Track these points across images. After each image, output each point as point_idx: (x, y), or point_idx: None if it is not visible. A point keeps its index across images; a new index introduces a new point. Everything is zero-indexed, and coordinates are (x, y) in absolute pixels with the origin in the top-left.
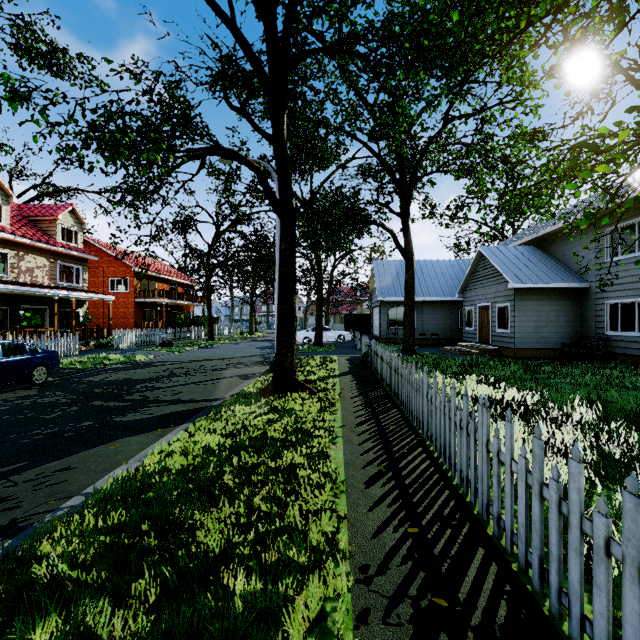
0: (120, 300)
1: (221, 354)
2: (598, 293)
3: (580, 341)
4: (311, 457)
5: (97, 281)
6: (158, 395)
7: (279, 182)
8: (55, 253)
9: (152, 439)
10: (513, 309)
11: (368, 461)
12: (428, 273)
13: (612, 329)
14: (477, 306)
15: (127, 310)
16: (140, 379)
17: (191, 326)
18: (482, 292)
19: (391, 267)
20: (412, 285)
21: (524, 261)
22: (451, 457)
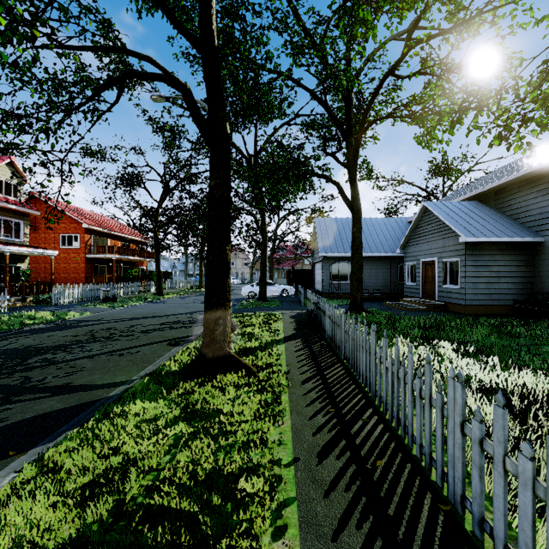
0: (71, 255)
1: (162, 310)
2: None
3: (532, 297)
4: None
5: (48, 237)
6: (46, 376)
7: (208, 100)
8: None
9: None
10: (464, 264)
11: None
12: (368, 230)
13: None
14: (420, 261)
15: (78, 265)
16: (46, 347)
17: (143, 280)
18: (426, 247)
19: (333, 224)
20: (360, 239)
21: (471, 215)
22: None
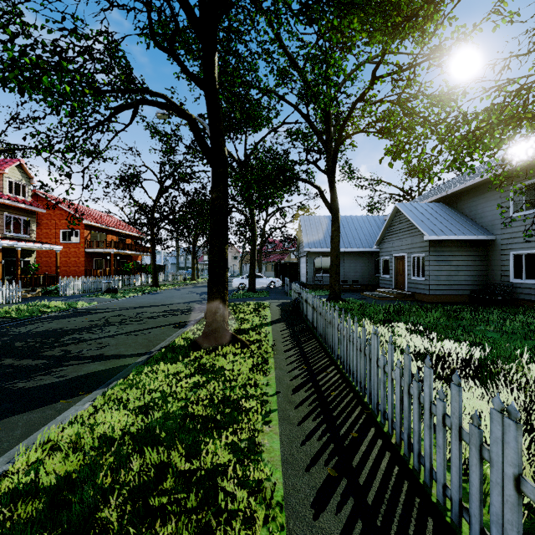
0: (71, 250)
1: (161, 300)
2: (503, 245)
3: (486, 288)
4: (238, 451)
5: (49, 232)
6: (81, 349)
7: (210, 129)
8: (2, 205)
9: (47, 417)
10: (428, 259)
11: (312, 456)
12: (348, 227)
13: (517, 277)
14: (393, 256)
15: (78, 259)
16: (71, 329)
17: (139, 273)
18: (398, 244)
19: (316, 222)
20: (338, 237)
21: (436, 216)
22: (424, 457)
